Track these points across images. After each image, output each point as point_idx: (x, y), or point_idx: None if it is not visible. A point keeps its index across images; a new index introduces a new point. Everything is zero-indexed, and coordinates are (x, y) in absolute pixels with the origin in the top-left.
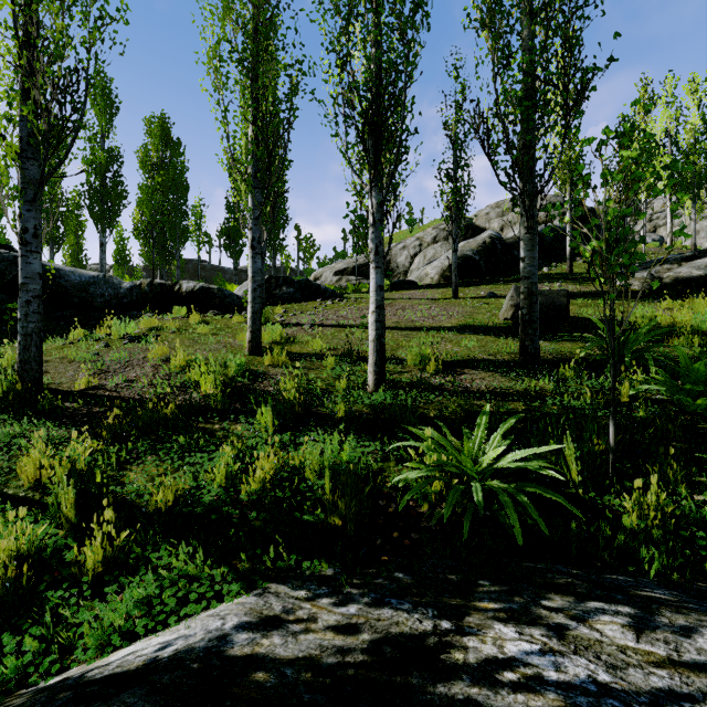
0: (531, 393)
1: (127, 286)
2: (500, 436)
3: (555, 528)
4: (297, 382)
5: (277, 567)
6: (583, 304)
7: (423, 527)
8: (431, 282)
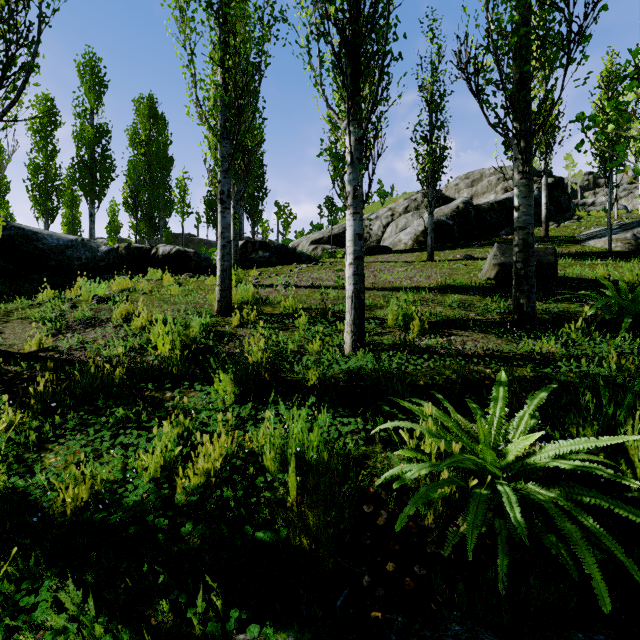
0: (540, 357)
1: (105, 250)
2: (529, 417)
3: (637, 565)
4: (265, 344)
5: (207, 633)
6: (567, 264)
7: (430, 554)
8: (404, 247)
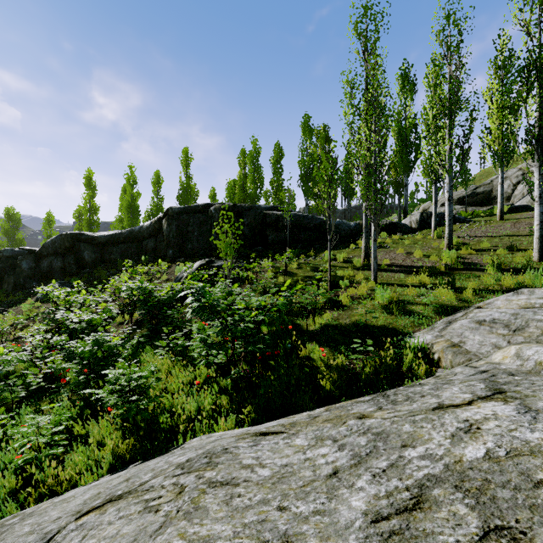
0: None
1: (353, 224)
2: None
3: None
4: (492, 258)
5: None
6: None
7: None
8: None
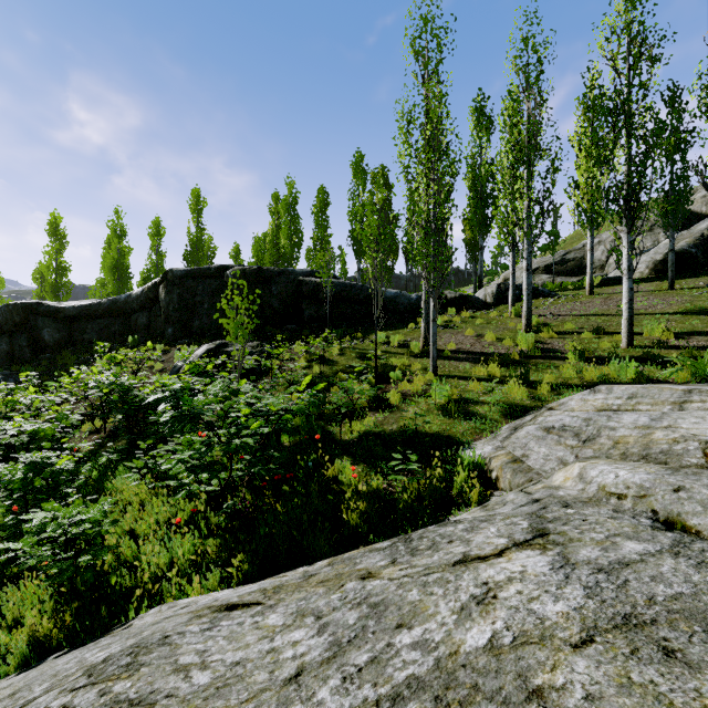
0: None
1: (414, 297)
2: None
3: None
4: (575, 343)
5: None
6: None
7: None
8: (640, 276)
